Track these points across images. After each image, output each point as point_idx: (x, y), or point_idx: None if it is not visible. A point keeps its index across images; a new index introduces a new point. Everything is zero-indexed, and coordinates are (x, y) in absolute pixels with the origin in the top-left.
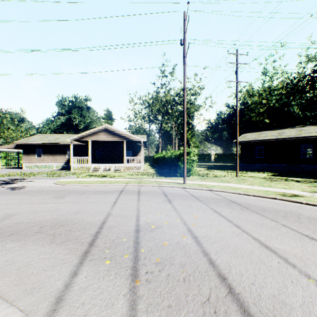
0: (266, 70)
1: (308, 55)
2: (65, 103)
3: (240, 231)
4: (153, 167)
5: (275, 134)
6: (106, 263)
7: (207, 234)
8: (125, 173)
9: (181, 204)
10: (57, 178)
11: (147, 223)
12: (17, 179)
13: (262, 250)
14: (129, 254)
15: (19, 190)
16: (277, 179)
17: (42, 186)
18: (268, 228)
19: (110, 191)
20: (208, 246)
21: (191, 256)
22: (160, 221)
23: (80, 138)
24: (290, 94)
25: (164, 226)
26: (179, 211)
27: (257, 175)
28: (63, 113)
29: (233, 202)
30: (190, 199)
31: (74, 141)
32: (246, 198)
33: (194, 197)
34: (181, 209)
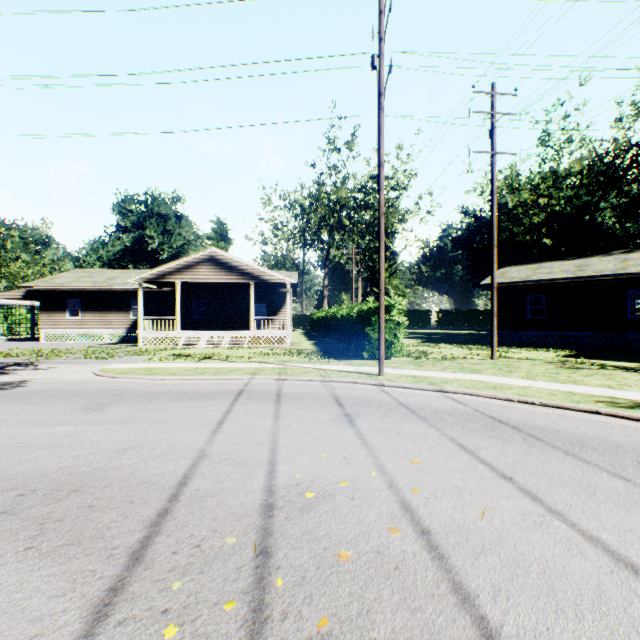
0: (548, 134)
1: (637, 103)
2: (131, 207)
3: (543, 510)
4: (312, 338)
5: (569, 268)
6: (164, 636)
7: (455, 521)
8: (251, 350)
9: (377, 427)
10: (106, 361)
11: (296, 482)
12: (18, 363)
13: (626, 583)
14: (237, 597)
15: (11, 390)
16: (582, 365)
17: (65, 382)
18: (613, 501)
19: (213, 394)
20: (467, 566)
21: (423, 609)
22: (327, 476)
23: (158, 278)
24: (597, 185)
25: (339, 494)
26: (373, 448)
27: (535, 356)
28: (128, 227)
29: (499, 421)
30: (397, 415)
31: (146, 283)
32: (528, 412)
33: (406, 409)
34: (377, 441)
